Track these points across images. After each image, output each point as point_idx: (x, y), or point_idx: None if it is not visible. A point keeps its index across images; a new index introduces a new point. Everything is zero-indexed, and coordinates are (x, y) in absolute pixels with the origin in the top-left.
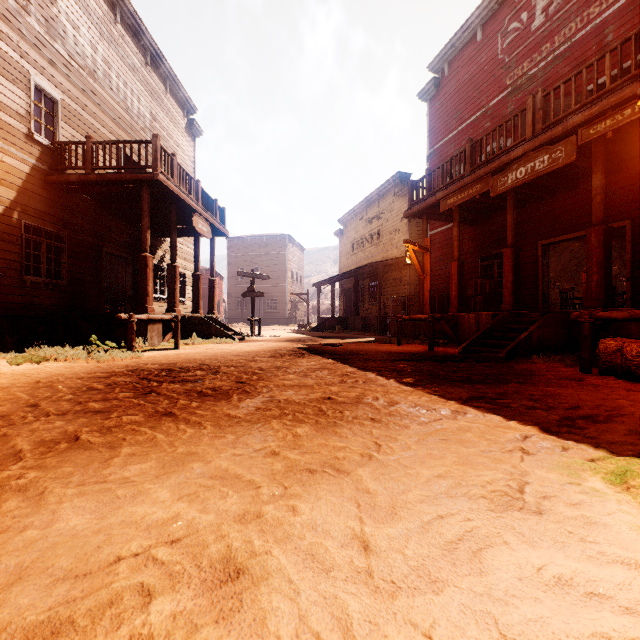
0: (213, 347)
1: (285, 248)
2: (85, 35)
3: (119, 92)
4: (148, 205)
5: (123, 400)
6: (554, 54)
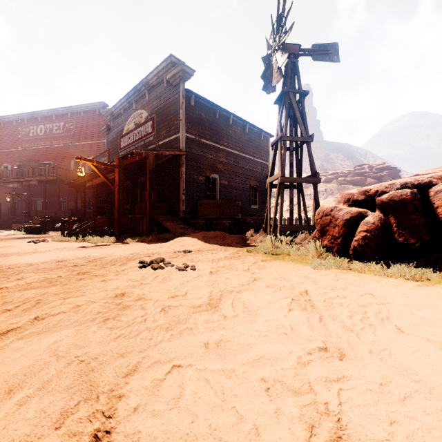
0: None
1: None
2: None
3: None
4: None
5: None
6: (35, 147)
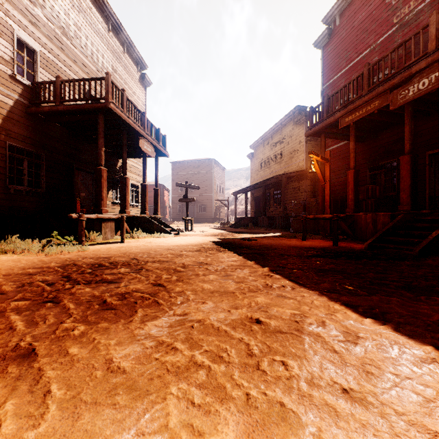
0: (152, 241)
1: (211, 168)
2: (60, 4)
3: (87, 49)
4: (103, 129)
5: (4, 315)
6: None
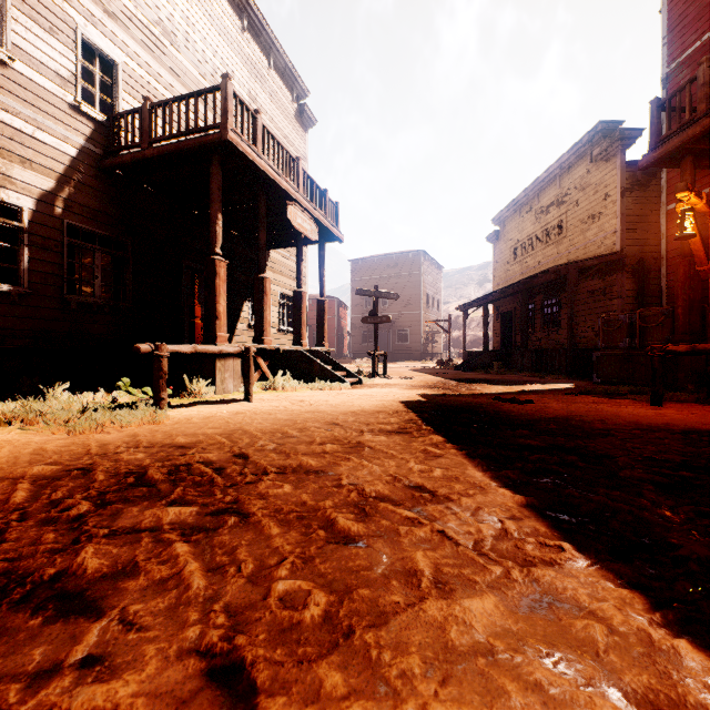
0: (306, 398)
1: (418, 267)
2: None
3: (206, 62)
4: (219, 185)
5: None
6: None
